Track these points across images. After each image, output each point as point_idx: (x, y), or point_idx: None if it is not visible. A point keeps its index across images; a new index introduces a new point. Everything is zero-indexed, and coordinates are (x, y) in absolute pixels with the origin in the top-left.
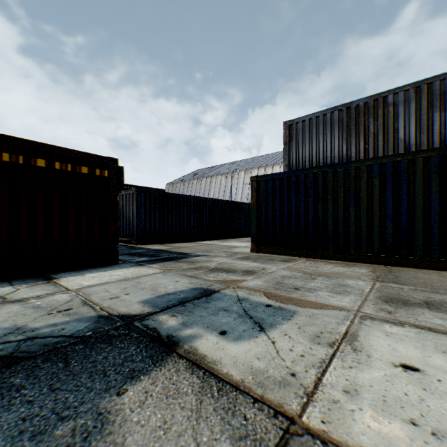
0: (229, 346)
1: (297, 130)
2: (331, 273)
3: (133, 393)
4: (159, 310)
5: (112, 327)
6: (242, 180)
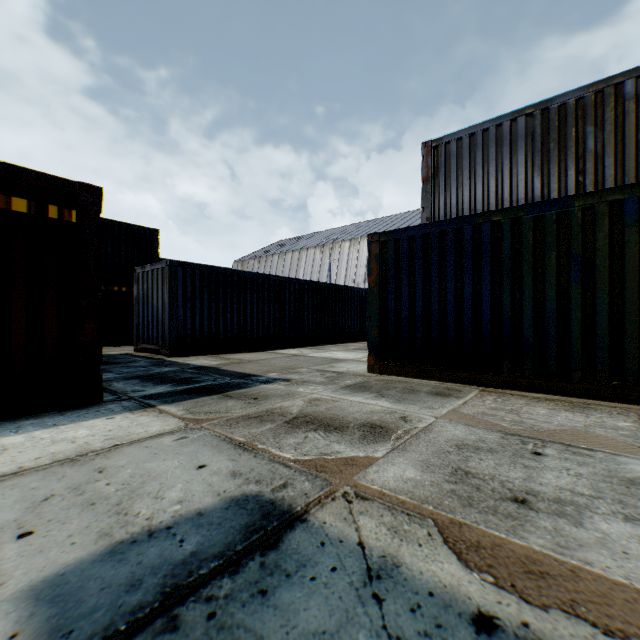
0: None
1: (448, 157)
2: (562, 432)
3: None
4: None
5: None
6: (345, 255)
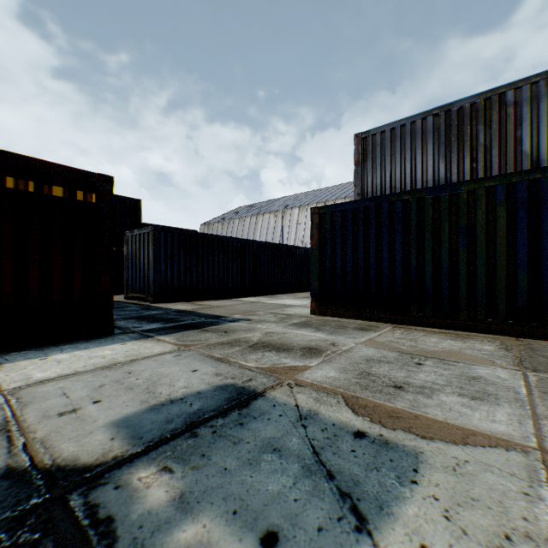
0: None
1: (374, 146)
2: (441, 352)
3: None
4: (141, 449)
5: (11, 514)
6: (295, 219)
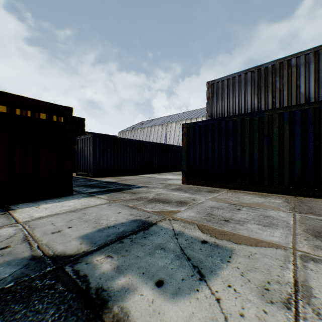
0: (167, 307)
1: (218, 88)
2: (252, 203)
3: None
4: (96, 248)
5: (39, 273)
6: (173, 129)
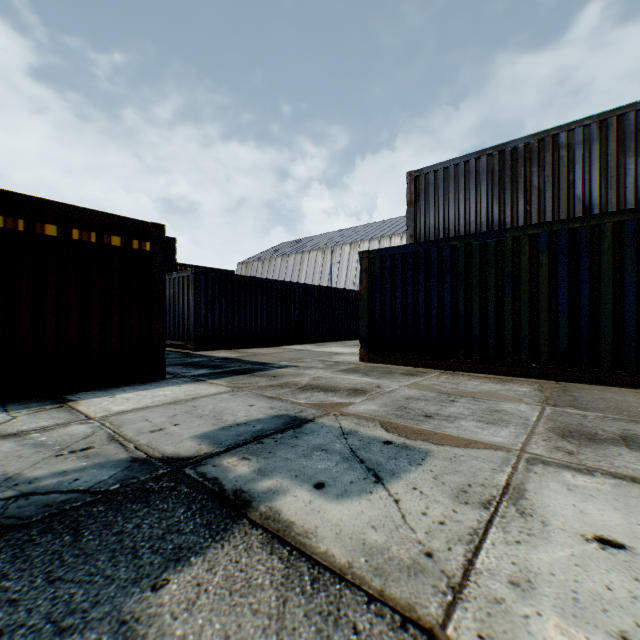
0: (329, 506)
1: (427, 185)
2: (478, 393)
3: (178, 587)
4: (223, 449)
5: (150, 476)
6: (346, 258)
